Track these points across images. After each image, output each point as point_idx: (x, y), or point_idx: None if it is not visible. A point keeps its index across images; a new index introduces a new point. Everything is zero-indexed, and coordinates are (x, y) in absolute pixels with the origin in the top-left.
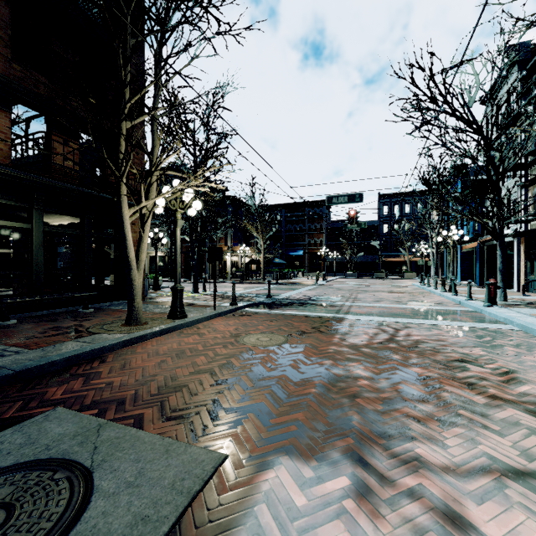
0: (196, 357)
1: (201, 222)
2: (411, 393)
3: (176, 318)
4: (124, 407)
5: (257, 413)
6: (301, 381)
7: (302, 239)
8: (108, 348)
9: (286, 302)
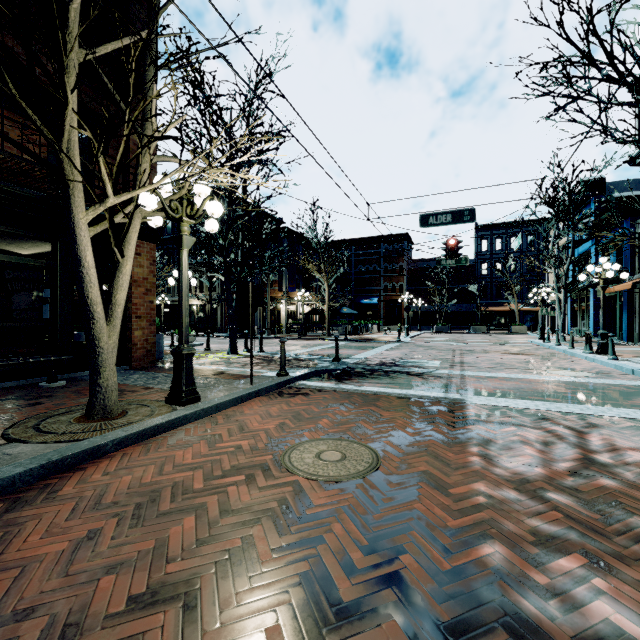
0: (176, 518)
1: (242, 255)
2: None
3: (179, 403)
4: None
5: None
6: None
7: (377, 284)
8: None
9: (361, 369)
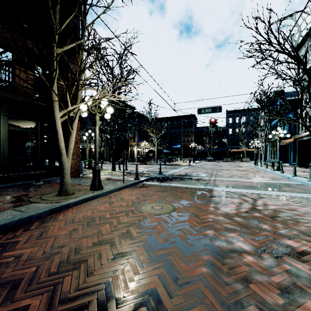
0: (102, 225)
1: (117, 126)
2: (301, 275)
3: (95, 190)
4: (15, 293)
5: (149, 307)
6: (191, 256)
7: (180, 138)
8: (35, 216)
9: (171, 177)
